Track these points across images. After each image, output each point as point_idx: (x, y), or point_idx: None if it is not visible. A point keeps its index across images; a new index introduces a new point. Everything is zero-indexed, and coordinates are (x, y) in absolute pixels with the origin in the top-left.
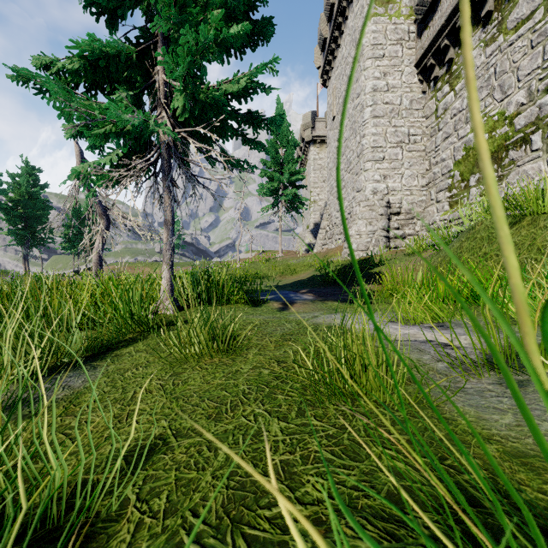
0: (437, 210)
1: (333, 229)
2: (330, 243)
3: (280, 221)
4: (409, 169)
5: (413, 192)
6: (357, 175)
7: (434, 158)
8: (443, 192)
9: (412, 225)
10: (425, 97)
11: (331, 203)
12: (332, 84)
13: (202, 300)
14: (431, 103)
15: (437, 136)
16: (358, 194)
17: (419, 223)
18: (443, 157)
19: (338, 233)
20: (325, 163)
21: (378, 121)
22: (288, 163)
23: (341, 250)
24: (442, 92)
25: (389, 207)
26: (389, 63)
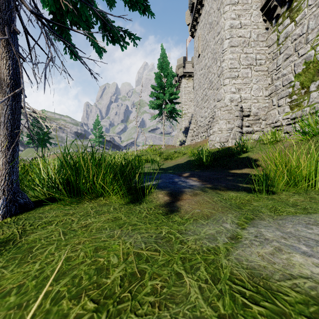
0: (278, 112)
1: (199, 129)
2: (196, 139)
3: (163, 125)
4: (256, 83)
5: (259, 100)
6: (218, 89)
7: (276, 75)
8: (284, 98)
9: (258, 124)
10: (268, 32)
11: (197, 112)
12: (198, 33)
13: (71, 190)
14: (273, 35)
15: (279, 58)
16: (218, 103)
17: (264, 122)
18: (284, 73)
19: (202, 131)
20: (192, 89)
21: (233, 49)
22: (168, 88)
23: (206, 142)
24: (283, 25)
25: (242, 111)
26: (241, 8)
